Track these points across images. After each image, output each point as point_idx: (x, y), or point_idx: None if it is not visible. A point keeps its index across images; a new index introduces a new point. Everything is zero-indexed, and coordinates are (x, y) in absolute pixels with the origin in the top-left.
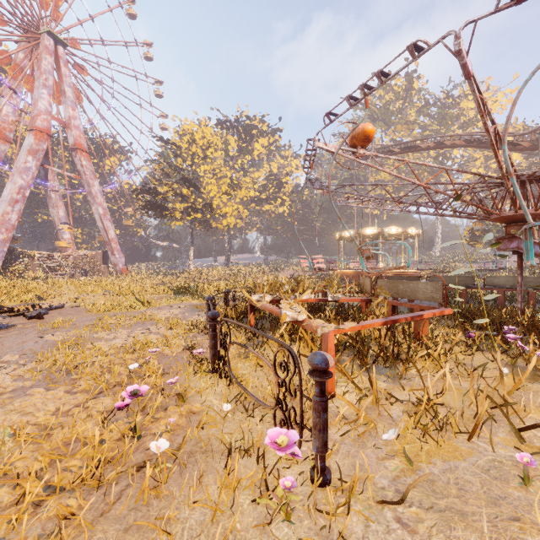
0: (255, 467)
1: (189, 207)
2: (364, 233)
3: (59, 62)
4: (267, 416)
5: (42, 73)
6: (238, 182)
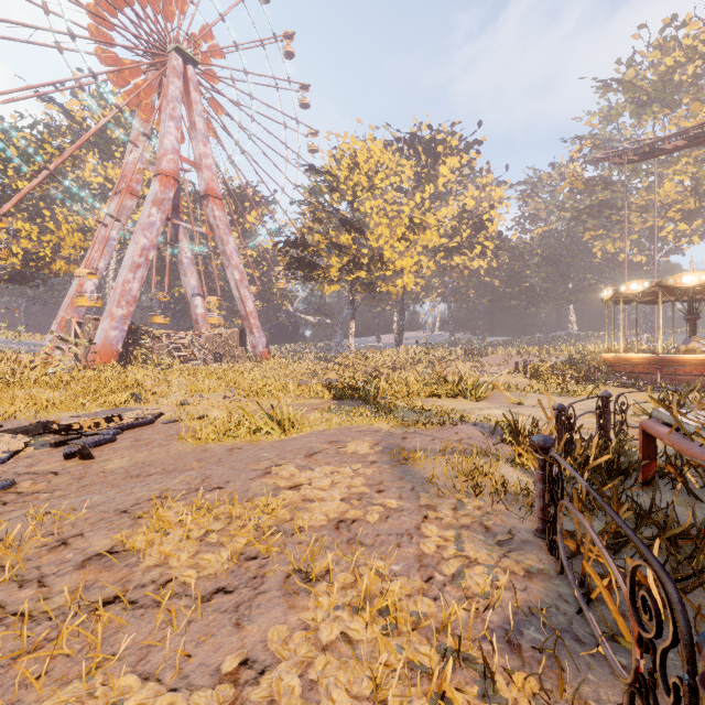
0: None
1: (350, 261)
2: (675, 284)
3: (189, 87)
4: None
5: (169, 102)
6: (420, 221)
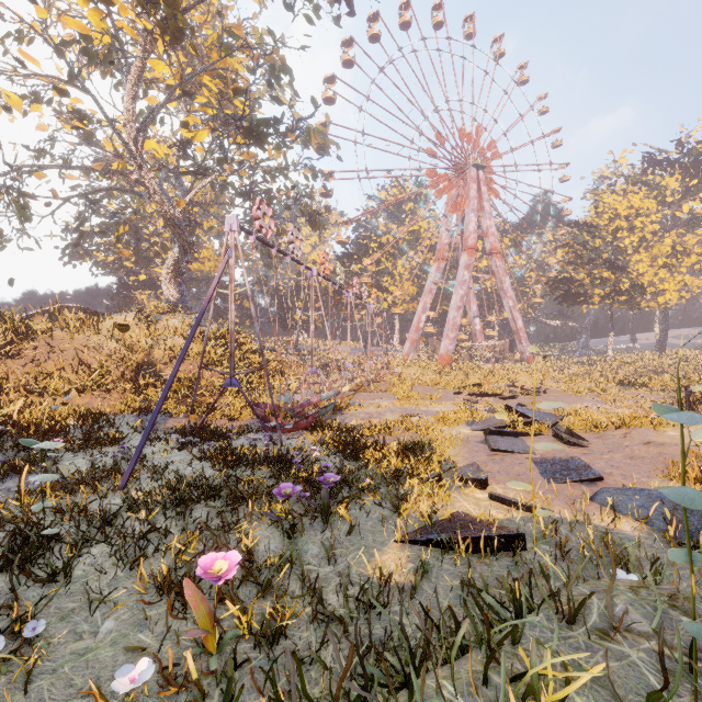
0: None
1: (611, 291)
2: None
3: (479, 185)
4: None
5: (470, 201)
6: (683, 248)
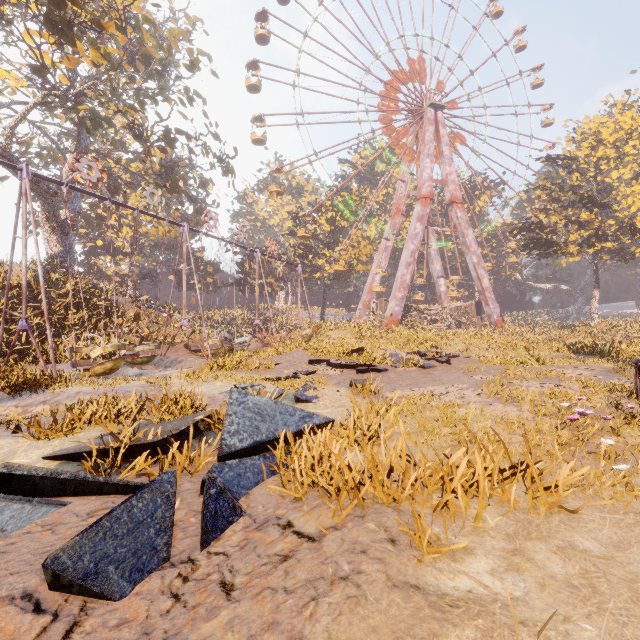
0: None
1: (591, 236)
2: None
3: (438, 127)
4: None
5: (425, 145)
6: None
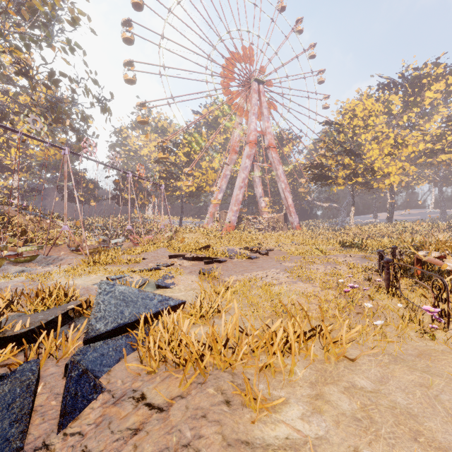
0: (417, 328)
1: (350, 173)
2: None
3: (260, 95)
4: (427, 317)
5: (252, 107)
6: (403, 141)
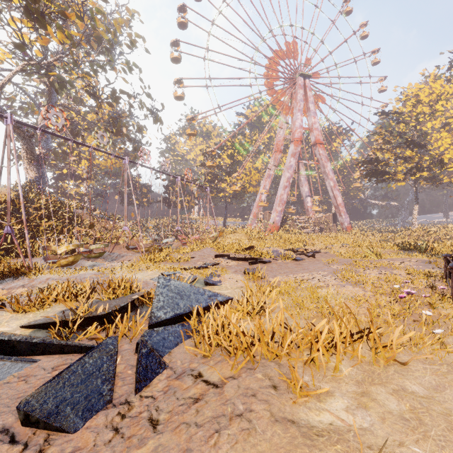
0: None
1: (413, 167)
2: None
3: (306, 90)
4: None
5: (297, 103)
6: None
